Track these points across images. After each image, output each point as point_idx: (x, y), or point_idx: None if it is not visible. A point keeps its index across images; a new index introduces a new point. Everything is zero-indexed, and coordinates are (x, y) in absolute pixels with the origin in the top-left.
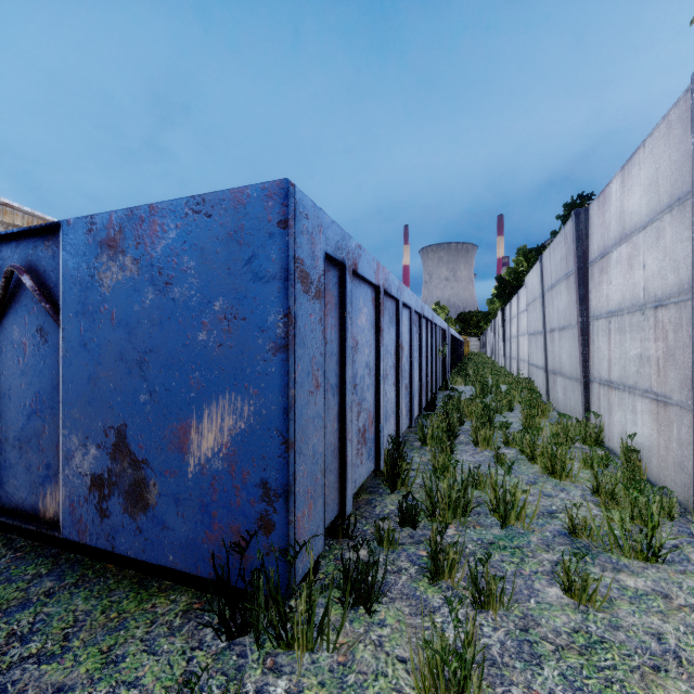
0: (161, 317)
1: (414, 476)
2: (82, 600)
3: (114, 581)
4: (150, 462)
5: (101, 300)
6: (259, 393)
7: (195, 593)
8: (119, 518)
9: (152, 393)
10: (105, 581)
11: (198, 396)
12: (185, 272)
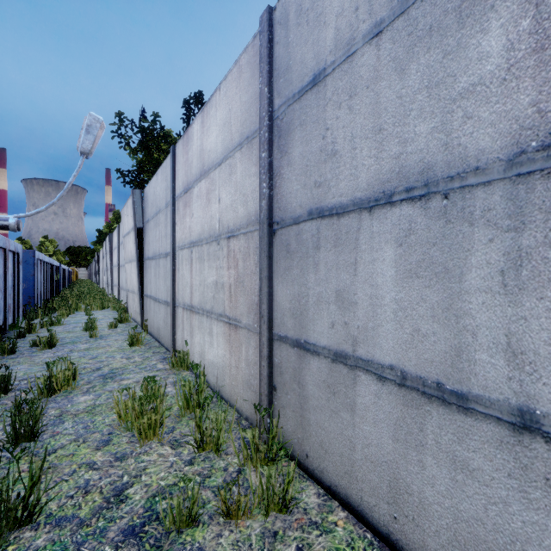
0: None
1: None
2: None
3: None
4: None
5: None
6: (28, 282)
7: None
8: None
9: None
10: None
11: None
12: None
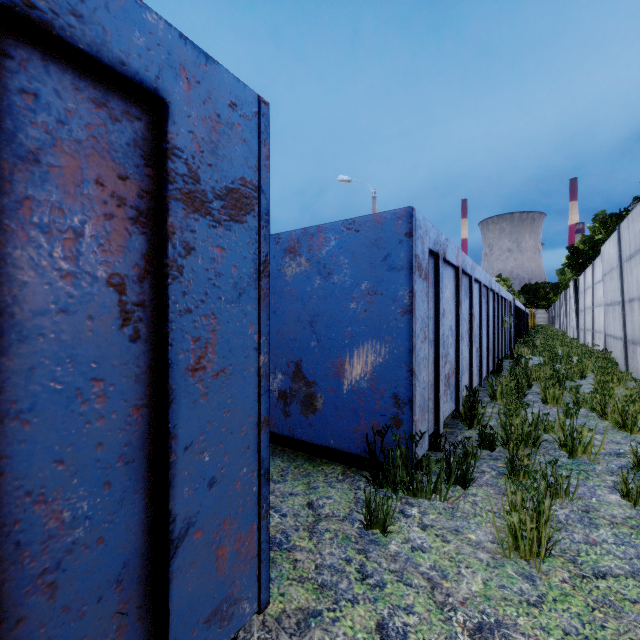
0: (325, 294)
1: (487, 420)
2: (281, 461)
3: (293, 456)
4: (317, 383)
5: (285, 285)
6: (392, 340)
7: (345, 466)
8: (297, 417)
9: (319, 340)
10: (288, 455)
11: (350, 342)
12: (341, 266)
